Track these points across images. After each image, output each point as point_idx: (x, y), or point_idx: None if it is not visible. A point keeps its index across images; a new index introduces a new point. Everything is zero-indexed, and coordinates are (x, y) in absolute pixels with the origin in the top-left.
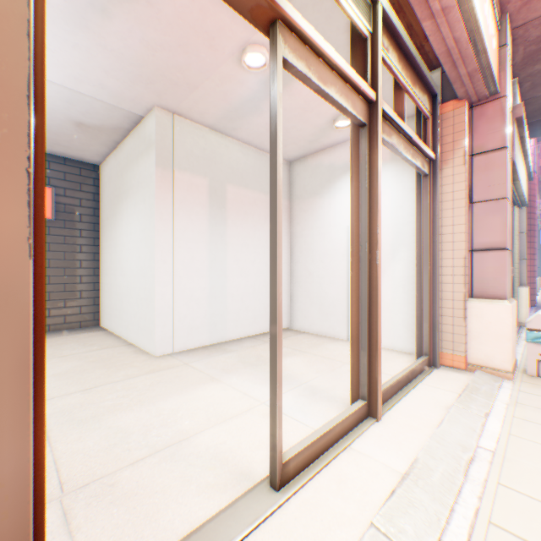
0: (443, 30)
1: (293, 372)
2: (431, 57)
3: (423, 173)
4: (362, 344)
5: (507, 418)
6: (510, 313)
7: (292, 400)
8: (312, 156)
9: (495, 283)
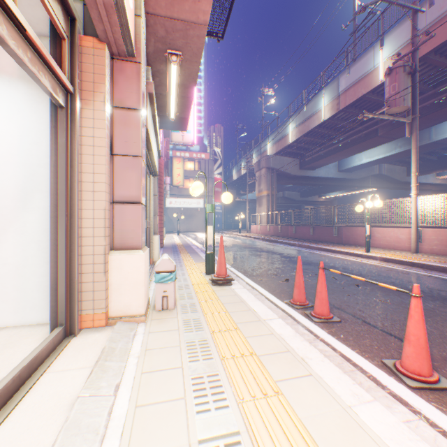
0: None
1: None
2: None
3: (59, 102)
4: None
5: (138, 378)
6: (144, 261)
7: None
8: None
9: (134, 234)
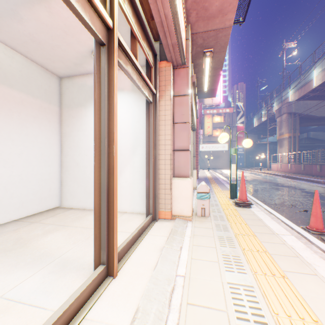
0: (159, 3)
1: (51, 248)
2: (155, 33)
3: (150, 101)
4: (103, 220)
5: (190, 247)
6: (191, 184)
7: (39, 281)
8: (79, 77)
9: (185, 169)
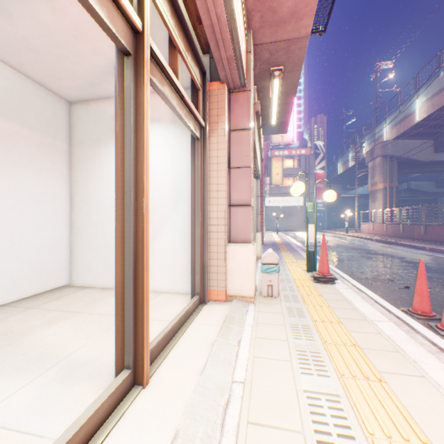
0: None
1: (53, 346)
2: (203, 43)
3: (197, 136)
4: (127, 305)
5: (253, 340)
6: (253, 253)
7: (35, 395)
8: (97, 102)
9: (245, 231)
